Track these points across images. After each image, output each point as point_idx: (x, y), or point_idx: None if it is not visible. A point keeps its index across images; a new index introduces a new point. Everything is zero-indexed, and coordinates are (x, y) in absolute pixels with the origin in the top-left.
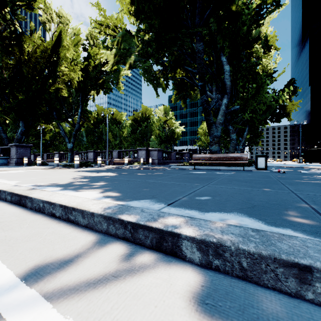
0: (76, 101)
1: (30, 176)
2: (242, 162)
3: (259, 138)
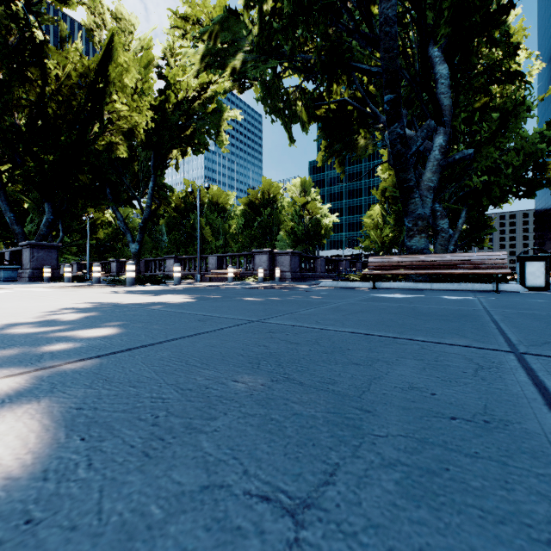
0: (145, 167)
1: None
2: (494, 272)
3: (486, 231)
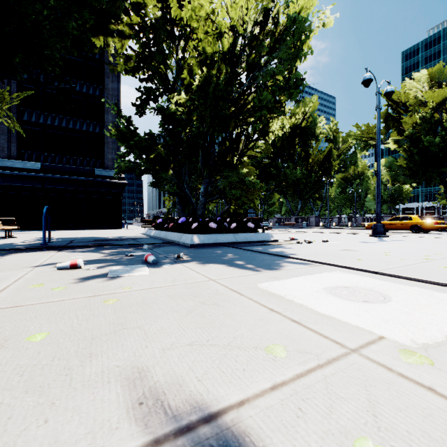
0: None
1: None
2: None
3: None
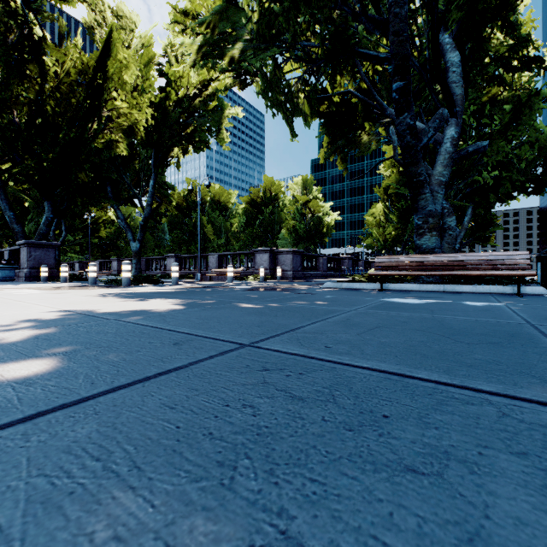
0: (146, 165)
1: None
2: (516, 274)
3: (492, 229)
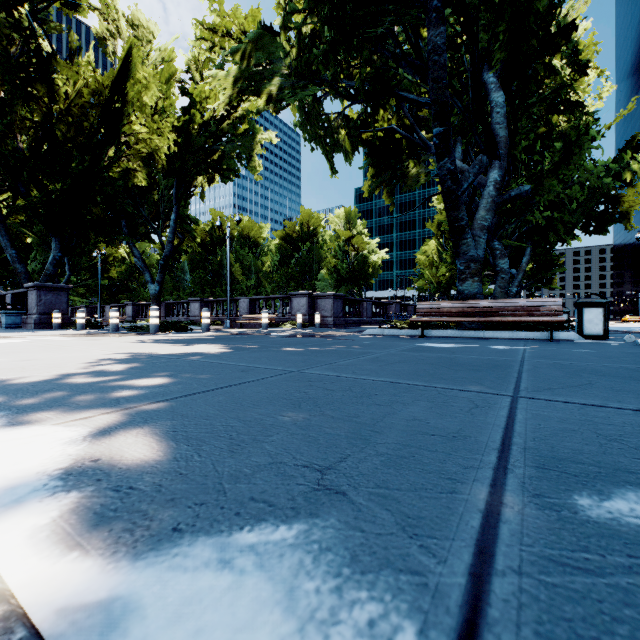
0: (166, 197)
1: (4, 353)
2: (547, 320)
3: (554, 271)
